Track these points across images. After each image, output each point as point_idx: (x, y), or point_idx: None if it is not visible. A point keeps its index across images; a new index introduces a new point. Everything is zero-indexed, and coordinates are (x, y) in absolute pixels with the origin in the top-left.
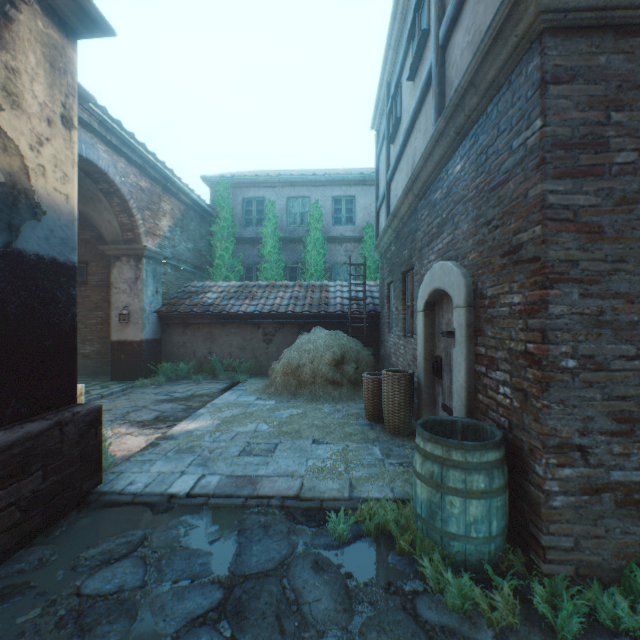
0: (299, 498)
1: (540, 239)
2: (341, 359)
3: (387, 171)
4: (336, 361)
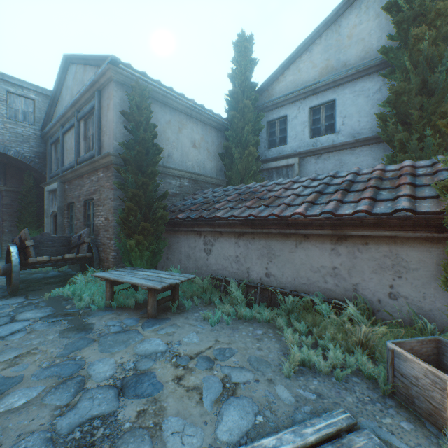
0: None
1: (3, 216)
2: None
3: None
4: None
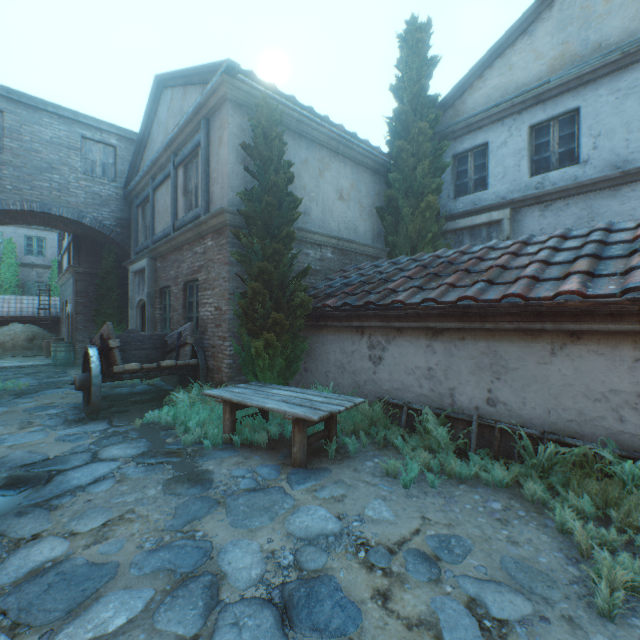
0: (18, 366)
1: (76, 307)
2: (33, 339)
3: (62, 250)
4: (30, 340)
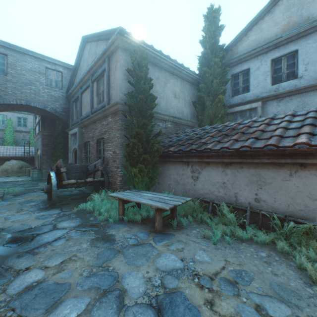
0: (14, 181)
1: (43, 152)
2: (21, 167)
3: (35, 124)
4: (20, 168)
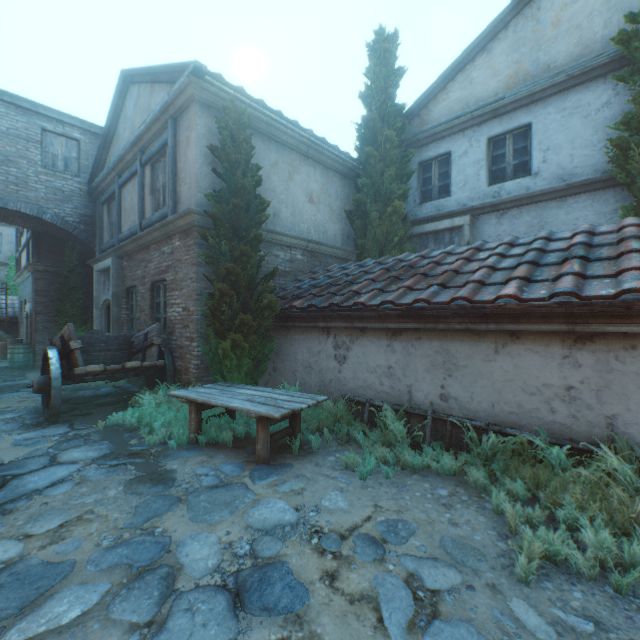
0: None
1: (36, 306)
2: None
3: (20, 247)
4: None
